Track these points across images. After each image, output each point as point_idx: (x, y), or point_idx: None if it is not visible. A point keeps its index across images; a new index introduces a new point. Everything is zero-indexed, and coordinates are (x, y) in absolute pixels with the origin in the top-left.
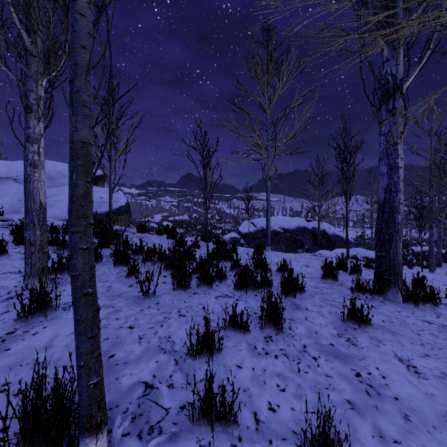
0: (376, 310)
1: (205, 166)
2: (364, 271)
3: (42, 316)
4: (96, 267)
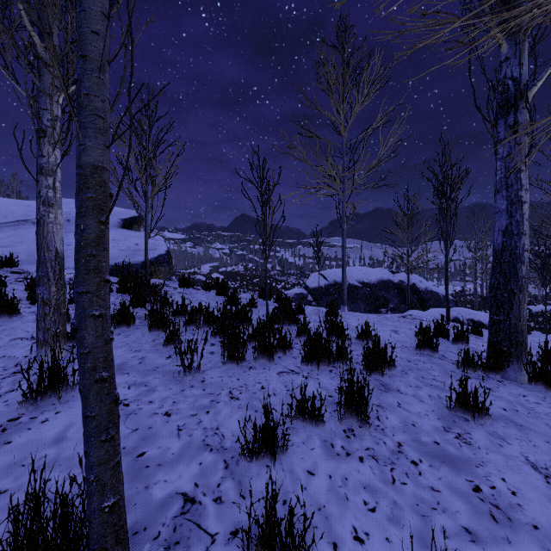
0: (493, 393)
1: (264, 204)
2: (470, 338)
3: (55, 397)
4: (126, 331)
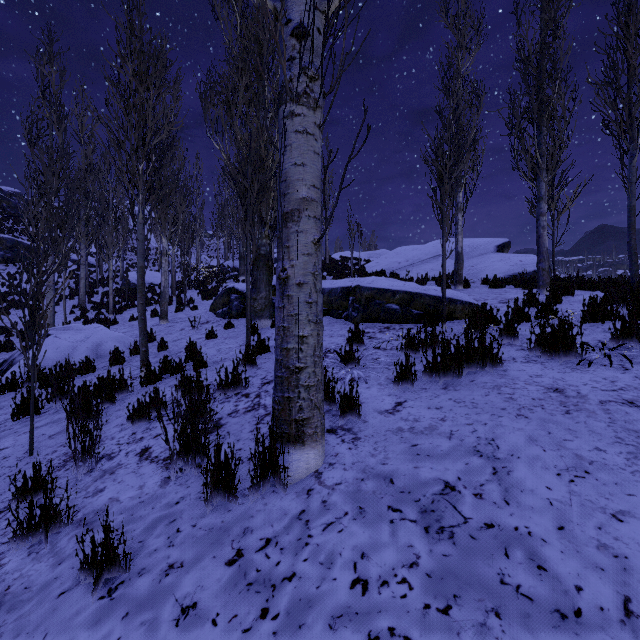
0: None
1: None
2: None
3: (568, 295)
4: None
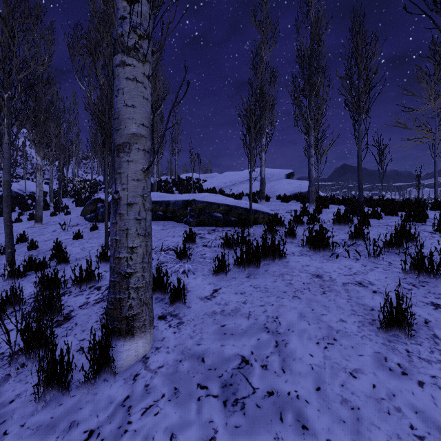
0: None
1: (380, 154)
2: None
3: (326, 208)
4: None
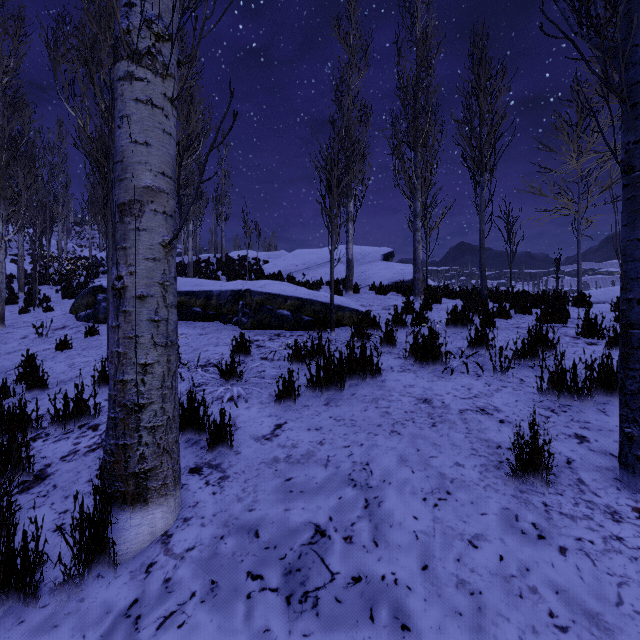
0: None
1: (509, 230)
2: None
3: (437, 303)
4: None
